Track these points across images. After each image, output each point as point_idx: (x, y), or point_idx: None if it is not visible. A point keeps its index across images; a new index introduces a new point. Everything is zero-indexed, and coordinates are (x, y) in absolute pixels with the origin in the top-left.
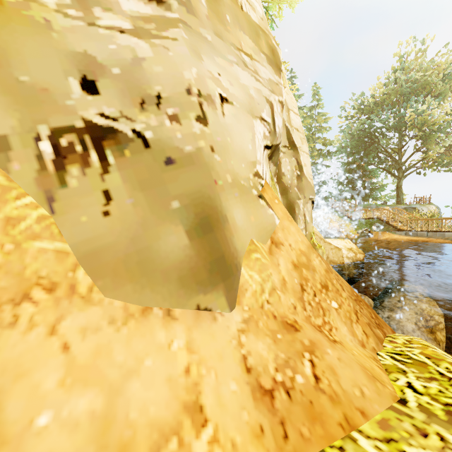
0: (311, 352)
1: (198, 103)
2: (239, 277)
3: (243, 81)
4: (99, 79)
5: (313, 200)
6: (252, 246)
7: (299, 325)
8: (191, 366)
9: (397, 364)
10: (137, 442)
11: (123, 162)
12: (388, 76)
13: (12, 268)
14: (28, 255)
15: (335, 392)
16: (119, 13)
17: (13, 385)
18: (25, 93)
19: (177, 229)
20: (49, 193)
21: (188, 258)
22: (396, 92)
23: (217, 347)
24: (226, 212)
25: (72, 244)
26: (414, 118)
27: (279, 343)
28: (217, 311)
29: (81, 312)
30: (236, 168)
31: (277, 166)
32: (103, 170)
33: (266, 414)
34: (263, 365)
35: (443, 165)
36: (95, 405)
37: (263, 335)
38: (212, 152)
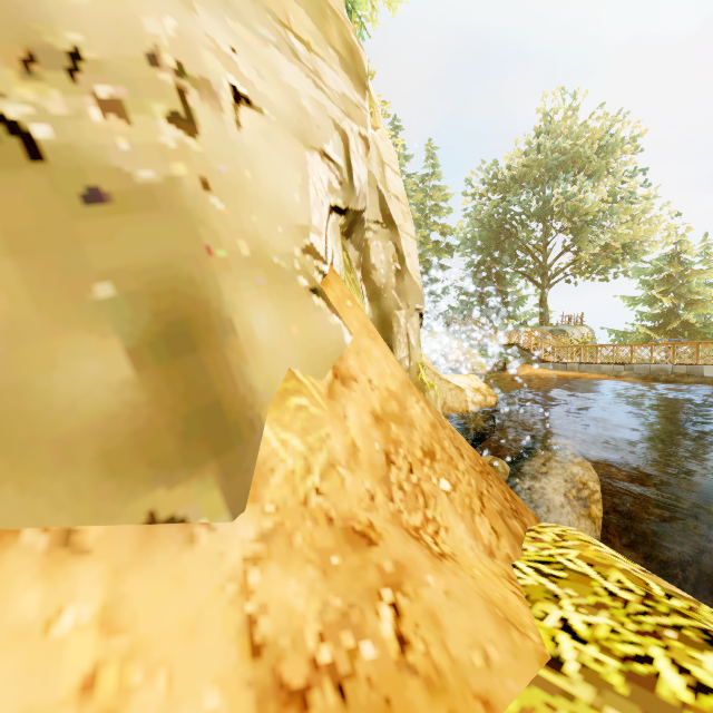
0: (395, 587)
1: (174, 87)
2: (257, 446)
3: (288, 79)
4: None
5: (421, 311)
6: (291, 383)
7: (376, 532)
8: (101, 671)
9: (544, 582)
10: None
11: None
12: (529, 141)
13: None
14: None
15: (437, 667)
16: None
17: None
18: None
19: (105, 344)
20: None
21: (131, 408)
22: (540, 165)
23: (186, 608)
24: (232, 314)
25: None
26: (563, 203)
27: (333, 576)
28: (199, 521)
29: None
30: (263, 231)
31: (362, 251)
32: None
33: None
34: (294, 631)
35: (598, 272)
36: None
37: (301, 563)
38: (204, 191)
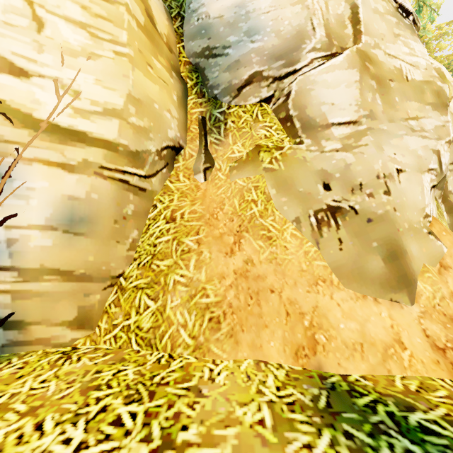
0: None
1: (384, 183)
2: (416, 287)
3: (411, 147)
4: (330, 182)
5: None
6: (424, 268)
7: None
8: (393, 325)
9: None
10: (377, 344)
11: (345, 223)
12: None
13: (310, 272)
14: (314, 267)
15: None
16: (333, 139)
17: (328, 313)
18: (302, 196)
19: (377, 257)
20: (316, 240)
21: (384, 273)
22: None
23: (406, 321)
24: (406, 248)
25: (328, 263)
26: None
27: (448, 329)
28: (402, 303)
29: (338, 292)
30: (410, 217)
31: (443, 189)
32: (337, 228)
33: (440, 357)
34: (437, 337)
35: None
36: (357, 327)
37: (436, 322)
38: (394, 212)
